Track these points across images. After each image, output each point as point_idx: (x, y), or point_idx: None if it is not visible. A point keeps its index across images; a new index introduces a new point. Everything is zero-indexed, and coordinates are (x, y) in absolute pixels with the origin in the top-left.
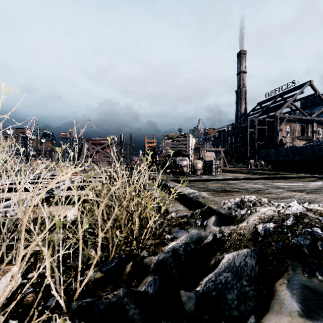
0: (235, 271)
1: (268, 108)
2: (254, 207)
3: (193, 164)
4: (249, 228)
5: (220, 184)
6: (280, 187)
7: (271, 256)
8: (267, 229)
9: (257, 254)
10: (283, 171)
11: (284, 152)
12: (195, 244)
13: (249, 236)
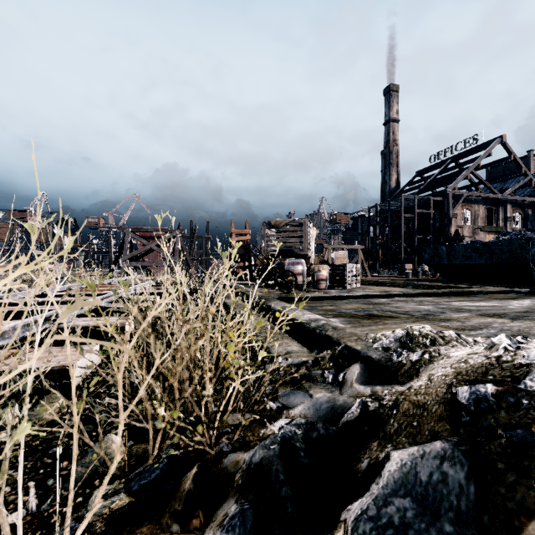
0: (422, 495)
1: (435, 180)
2: (433, 346)
3: (312, 271)
4: (436, 393)
5: (360, 304)
6: (464, 310)
7: (500, 462)
8: (481, 398)
9: (468, 456)
10: (461, 282)
11: (463, 251)
12: (326, 424)
13: (438, 411)
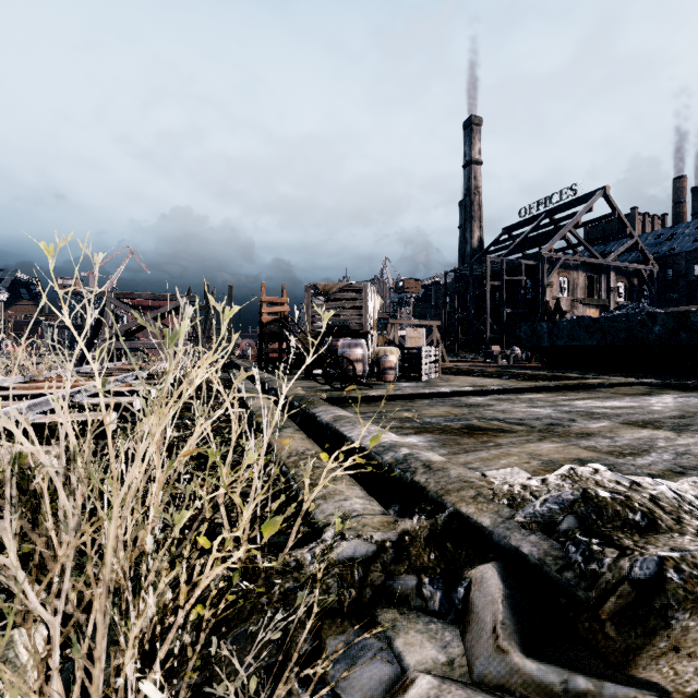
0: None
1: (526, 240)
2: (658, 534)
3: (377, 356)
4: None
5: (449, 407)
6: (599, 415)
7: None
8: None
9: None
10: (569, 370)
11: (569, 328)
12: None
13: None
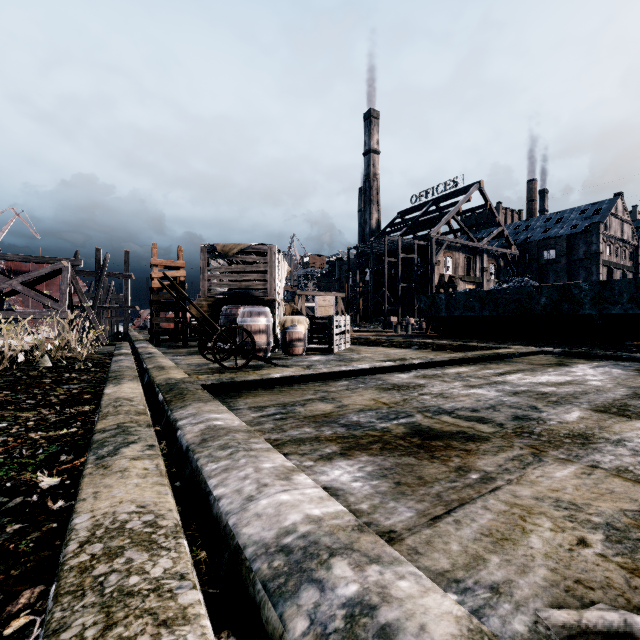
0: None
1: (417, 223)
2: None
3: (283, 327)
4: None
5: (375, 392)
6: (554, 397)
7: None
8: None
9: None
10: (467, 339)
11: (465, 300)
12: None
13: None
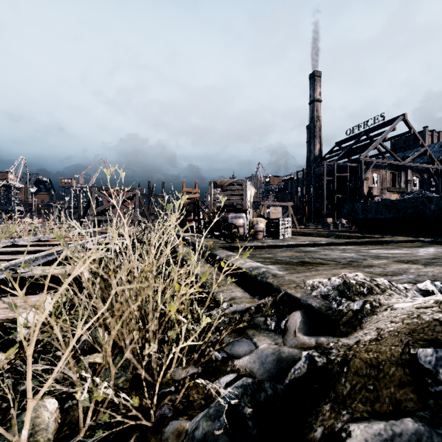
0: None
1: (350, 150)
2: (371, 295)
3: (252, 224)
4: (391, 352)
5: (293, 252)
6: (382, 257)
7: None
8: None
9: None
10: (374, 233)
11: (375, 207)
12: (274, 383)
13: (397, 375)
